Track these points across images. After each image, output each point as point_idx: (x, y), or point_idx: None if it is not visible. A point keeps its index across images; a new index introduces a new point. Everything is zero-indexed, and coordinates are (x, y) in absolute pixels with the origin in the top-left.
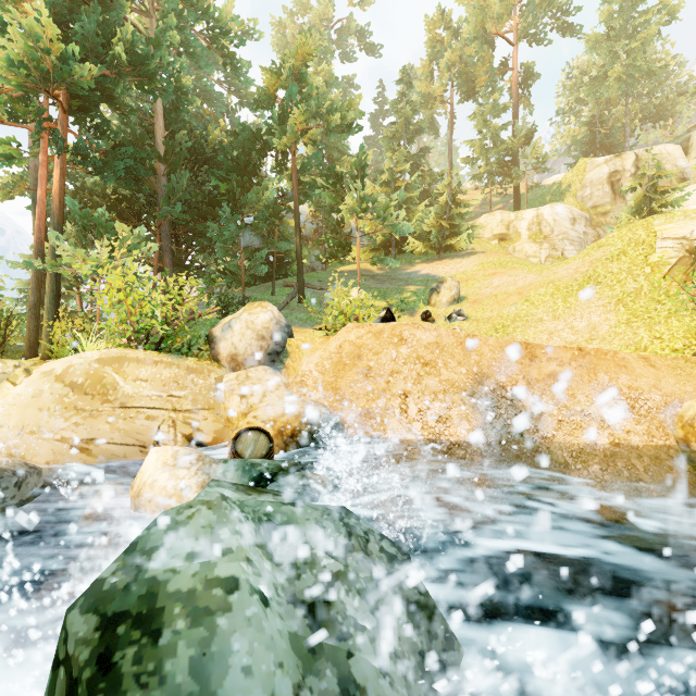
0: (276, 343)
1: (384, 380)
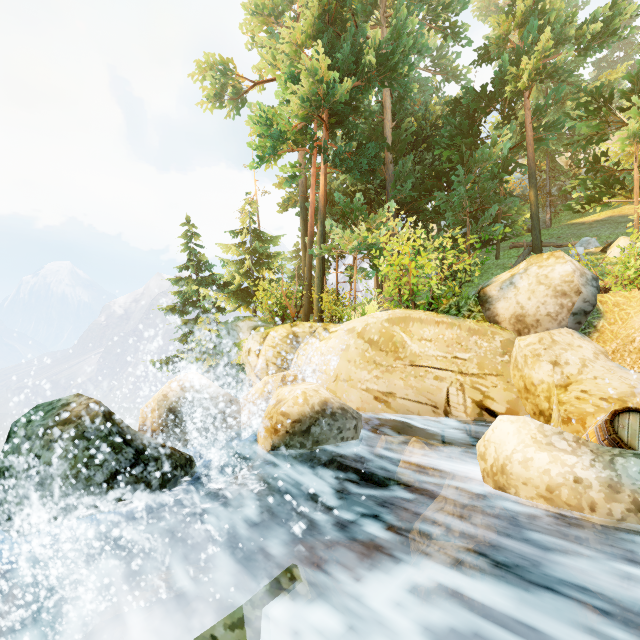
0: (584, 299)
1: None
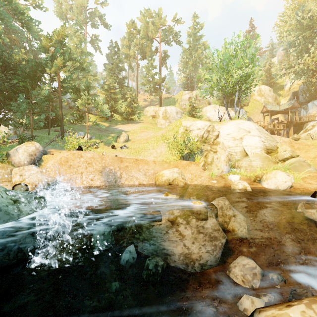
0: (37, 157)
1: (76, 168)
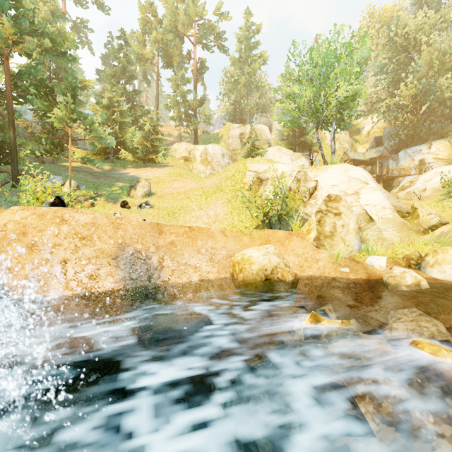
0: None
1: (48, 251)
